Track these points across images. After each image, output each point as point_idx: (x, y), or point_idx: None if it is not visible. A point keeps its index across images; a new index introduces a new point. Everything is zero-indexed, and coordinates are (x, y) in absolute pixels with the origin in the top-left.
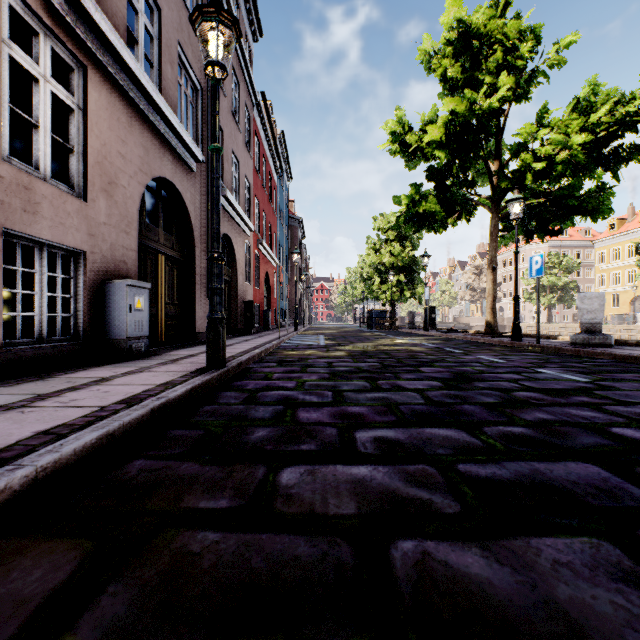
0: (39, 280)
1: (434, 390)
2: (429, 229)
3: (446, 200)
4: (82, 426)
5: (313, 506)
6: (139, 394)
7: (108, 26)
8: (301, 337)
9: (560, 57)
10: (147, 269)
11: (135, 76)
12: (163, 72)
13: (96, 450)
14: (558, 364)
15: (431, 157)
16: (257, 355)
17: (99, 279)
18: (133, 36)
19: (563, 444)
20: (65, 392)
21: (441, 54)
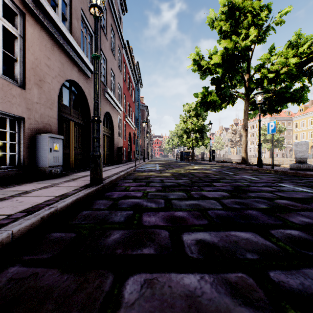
0: None
1: (226, 198)
2: (212, 110)
3: (221, 95)
4: None
5: None
6: (40, 204)
7: None
8: (147, 165)
9: (281, 19)
10: (64, 129)
11: (55, 22)
12: (72, 23)
13: None
14: (289, 181)
15: (214, 72)
16: (122, 175)
17: (33, 133)
18: (55, 2)
19: None
20: None
21: (219, 19)
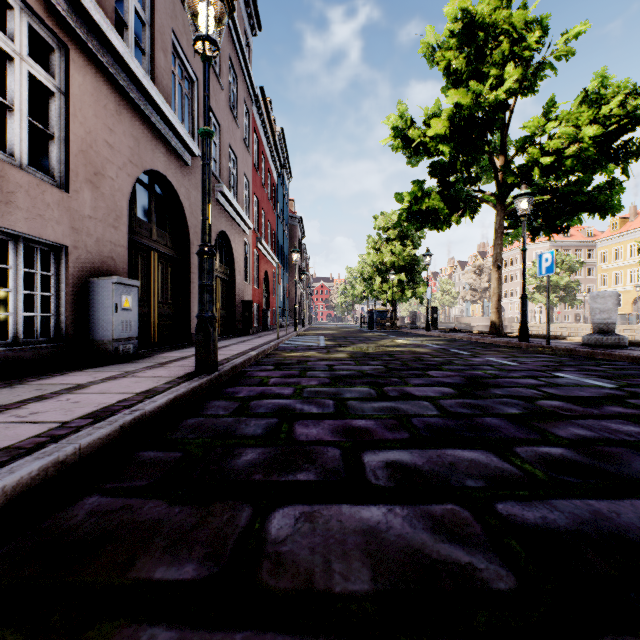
0: (14, 276)
1: (447, 398)
2: (432, 227)
3: (449, 197)
4: (28, 450)
5: (311, 576)
6: (112, 405)
7: (92, 4)
8: (301, 337)
9: (568, 48)
10: (138, 266)
11: (123, 60)
12: (155, 60)
13: (38, 484)
14: (575, 367)
15: (435, 152)
16: (253, 357)
17: (83, 276)
18: (122, 20)
19: (618, 472)
20: (28, 403)
21: (444, 47)
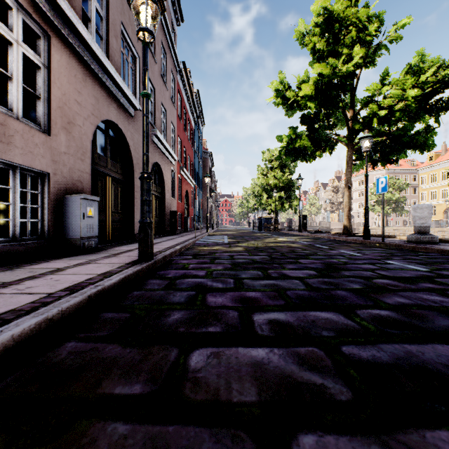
0: (13, 194)
1: (312, 278)
2: (302, 159)
3: (315, 138)
4: (27, 312)
5: (218, 392)
6: (82, 282)
7: (66, 5)
8: (211, 236)
9: (397, 35)
10: (98, 187)
11: (88, 44)
12: (110, 43)
13: (35, 334)
14: (401, 257)
15: (304, 107)
16: (178, 250)
17: (60, 194)
18: (87, 16)
19: (425, 326)
20: (25, 280)
21: (311, 33)
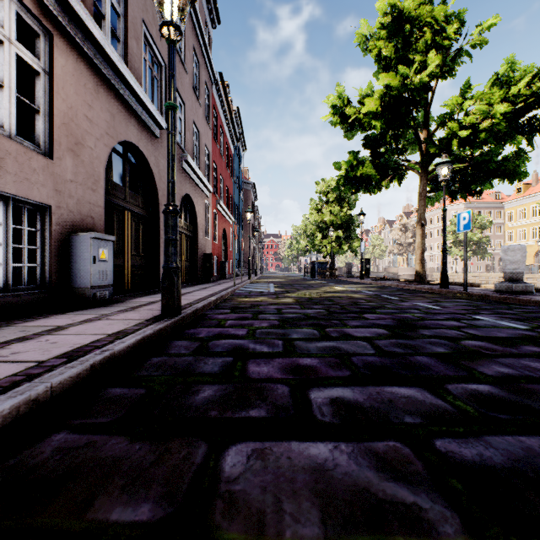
0: (4, 232)
1: (382, 338)
2: (365, 190)
3: (380, 165)
4: (4, 389)
5: (263, 518)
6: (86, 345)
7: None
8: (253, 285)
9: (482, 38)
10: (114, 224)
11: (100, 46)
12: (129, 46)
13: (10, 422)
14: (490, 311)
15: (368, 126)
16: (213, 302)
17: (65, 232)
18: (100, 11)
19: None
20: (12, 343)
21: (376, 37)
